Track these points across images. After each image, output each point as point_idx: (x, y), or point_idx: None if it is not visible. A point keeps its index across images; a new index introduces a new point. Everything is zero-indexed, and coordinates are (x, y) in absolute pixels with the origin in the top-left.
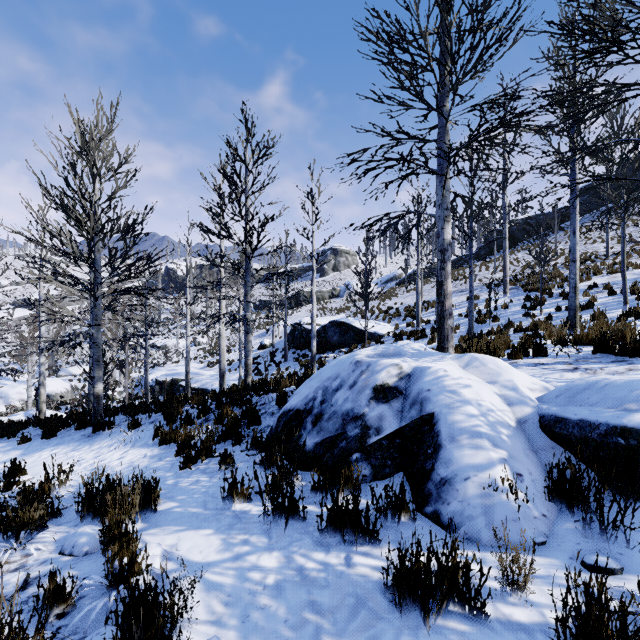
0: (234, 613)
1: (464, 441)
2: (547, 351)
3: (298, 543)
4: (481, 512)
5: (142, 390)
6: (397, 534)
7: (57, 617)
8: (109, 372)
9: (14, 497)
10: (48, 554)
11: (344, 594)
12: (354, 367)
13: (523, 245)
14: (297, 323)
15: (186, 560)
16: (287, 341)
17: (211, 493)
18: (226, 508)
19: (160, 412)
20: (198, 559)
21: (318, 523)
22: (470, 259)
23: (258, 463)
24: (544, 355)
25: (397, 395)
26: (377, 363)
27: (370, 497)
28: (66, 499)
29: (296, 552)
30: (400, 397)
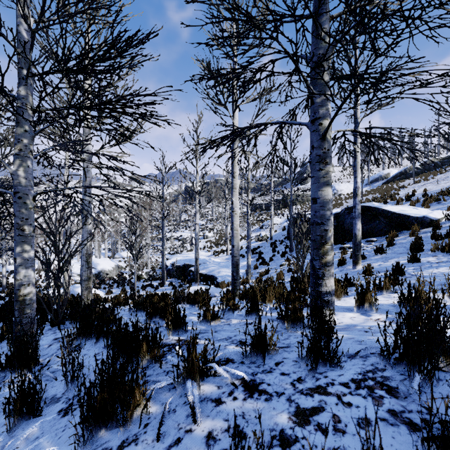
0: None
1: None
2: None
3: None
4: None
5: (160, 272)
6: None
7: None
8: (144, 256)
9: None
10: None
11: None
12: None
13: None
14: (299, 214)
15: None
16: (286, 233)
17: None
18: None
19: None
20: None
21: None
22: None
23: None
24: None
25: None
26: None
27: None
28: None
29: None
30: None
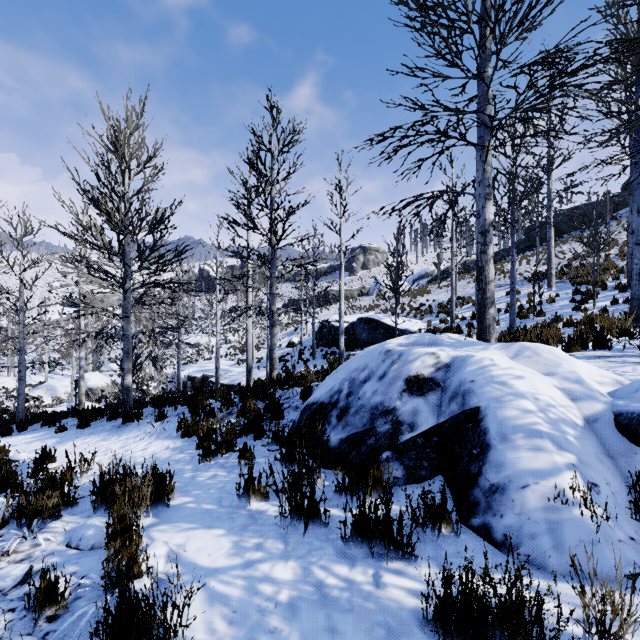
0: (238, 635)
1: (519, 441)
2: (611, 343)
3: (318, 552)
4: (546, 529)
5: (175, 385)
6: (437, 550)
7: (48, 620)
8: (146, 368)
9: (40, 483)
10: (56, 545)
11: (372, 623)
12: (384, 357)
13: (569, 237)
14: (325, 320)
15: (192, 563)
16: (315, 339)
17: (227, 489)
18: (241, 506)
19: (186, 405)
20: (205, 563)
21: (341, 530)
22: (512, 248)
23: (279, 459)
24: (607, 347)
25: (434, 387)
26: (410, 352)
27: (403, 503)
28: (86, 488)
29: (315, 563)
30: (437, 390)
